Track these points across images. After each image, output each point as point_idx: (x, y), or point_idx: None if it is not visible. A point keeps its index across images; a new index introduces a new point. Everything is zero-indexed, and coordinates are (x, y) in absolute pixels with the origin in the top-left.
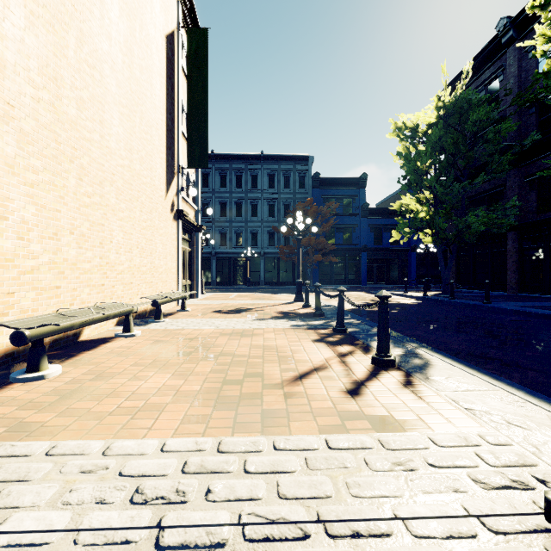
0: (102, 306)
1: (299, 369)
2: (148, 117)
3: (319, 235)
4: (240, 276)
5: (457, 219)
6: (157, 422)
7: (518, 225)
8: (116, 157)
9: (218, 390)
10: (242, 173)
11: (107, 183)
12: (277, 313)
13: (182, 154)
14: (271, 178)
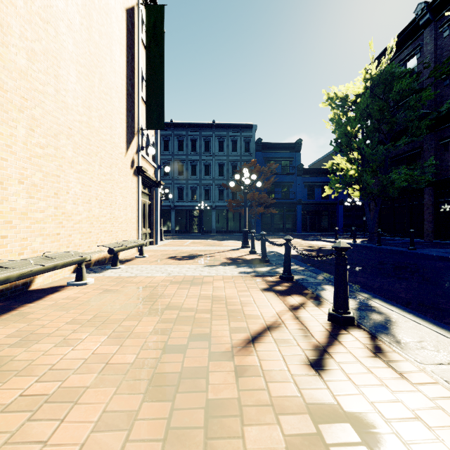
0: (52, 256)
1: (250, 328)
2: (108, 79)
3: (262, 191)
4: (195, 226)
5: (382, 176)
6: (64, 424)
7: (434, 182)
8: (73, 113)
9: (156, 361)
10: (196, 139)
11: (63, 136)
12: (226, 259)
13: (142, 118)
14: (221, 143)
